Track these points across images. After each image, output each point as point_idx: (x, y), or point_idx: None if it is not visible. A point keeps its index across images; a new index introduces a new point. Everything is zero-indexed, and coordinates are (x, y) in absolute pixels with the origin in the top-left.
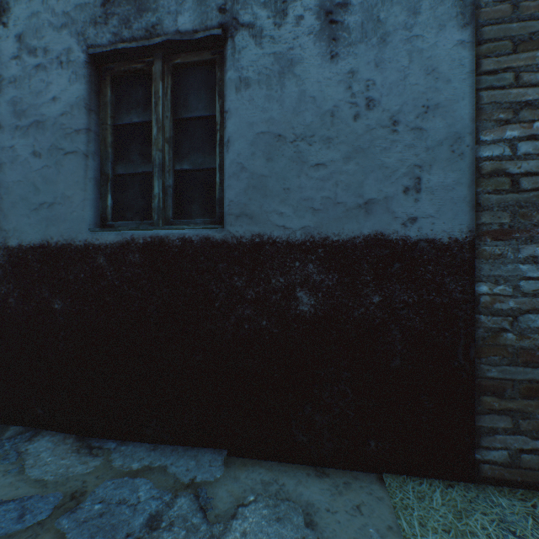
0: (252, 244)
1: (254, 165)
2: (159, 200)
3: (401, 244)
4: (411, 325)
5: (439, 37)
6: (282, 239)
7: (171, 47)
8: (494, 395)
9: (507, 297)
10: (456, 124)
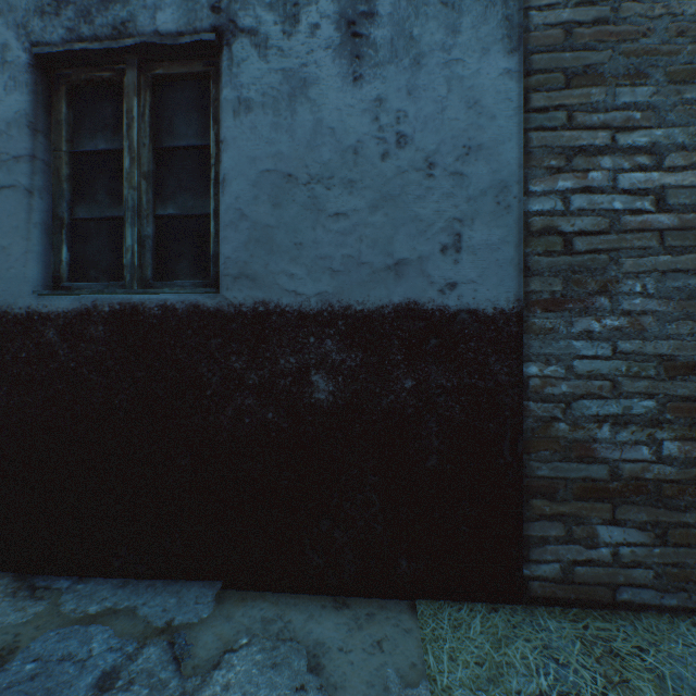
0: (254, 314)
1: (258, 212)
2: (133, 255)
3: (438, 316)
4: (450, 415)
5: (482, 63)
6: (293, 308)
7: (149, 52)
8: (545, 497)
9: (559, 380)
10: (502, 170)
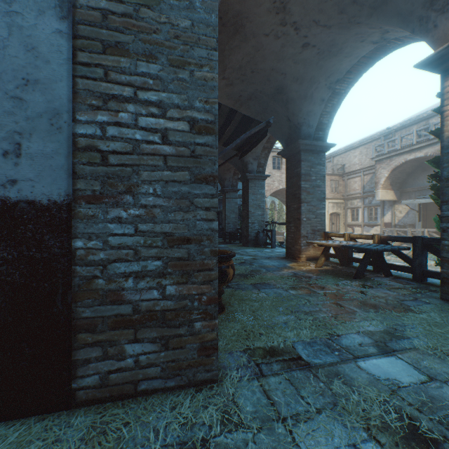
0: None
1: None
2: None
3: (1, 204)
4: (11, 280)
5: (39, 20)
6: None
7: None
8: (89, 331)
9: (99, 250)
10: (56, 101)
